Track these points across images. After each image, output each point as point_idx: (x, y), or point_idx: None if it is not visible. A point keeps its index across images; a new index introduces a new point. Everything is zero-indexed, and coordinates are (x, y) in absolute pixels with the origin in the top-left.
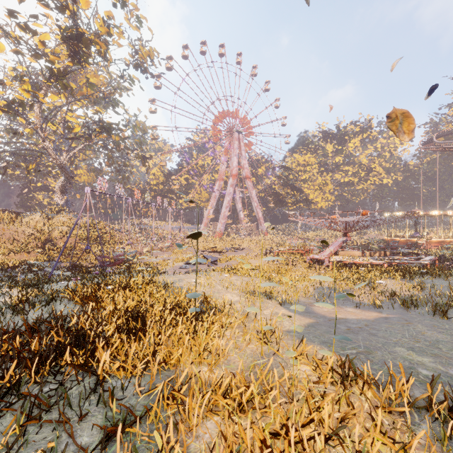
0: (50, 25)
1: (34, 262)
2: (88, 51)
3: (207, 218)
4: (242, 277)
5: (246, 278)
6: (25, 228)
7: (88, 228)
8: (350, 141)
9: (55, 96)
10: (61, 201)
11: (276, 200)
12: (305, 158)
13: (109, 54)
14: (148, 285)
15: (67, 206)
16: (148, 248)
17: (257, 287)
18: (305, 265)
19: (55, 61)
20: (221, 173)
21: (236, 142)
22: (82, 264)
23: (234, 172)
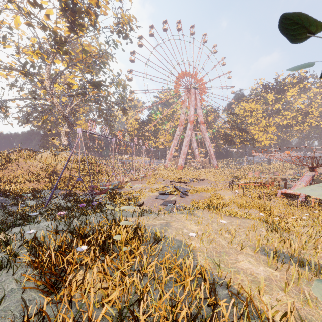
0: (58, 14)
1: (27, 195)
2: (82, 23)
3: (170, 154)
4: (233, 219)
5: (239, 221)
6: (38, 162)
7: (79, 162)
8: (288, 91)
9: (59, 61)
10: (66, 142)
11: (226, 140)
12: (251, 105)
13: (97, 22)
14: (134, 239)
15: (70, 146)
16: (128, 178)
17: (270, 241)
18: (280, 200)
19: (57, 31)
20: (181, 120)
21: (192, 96)
22: (76, 192)
23: (191, 119)
